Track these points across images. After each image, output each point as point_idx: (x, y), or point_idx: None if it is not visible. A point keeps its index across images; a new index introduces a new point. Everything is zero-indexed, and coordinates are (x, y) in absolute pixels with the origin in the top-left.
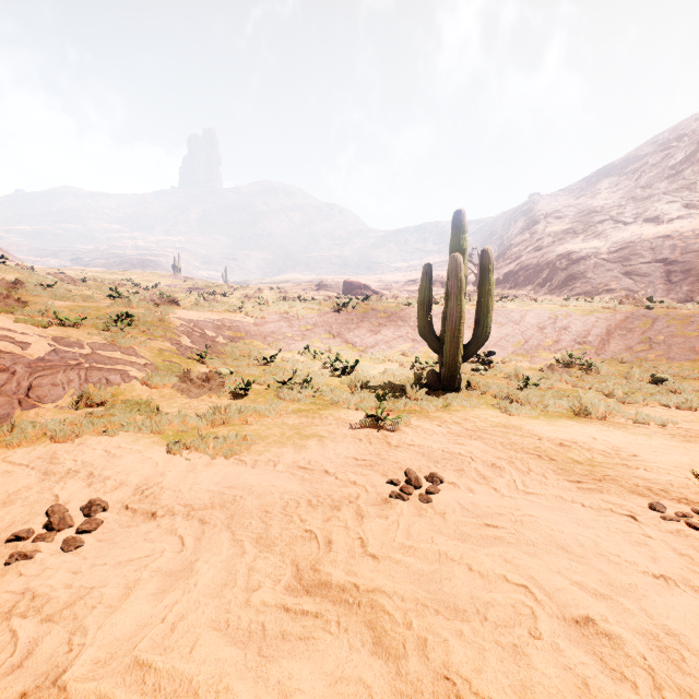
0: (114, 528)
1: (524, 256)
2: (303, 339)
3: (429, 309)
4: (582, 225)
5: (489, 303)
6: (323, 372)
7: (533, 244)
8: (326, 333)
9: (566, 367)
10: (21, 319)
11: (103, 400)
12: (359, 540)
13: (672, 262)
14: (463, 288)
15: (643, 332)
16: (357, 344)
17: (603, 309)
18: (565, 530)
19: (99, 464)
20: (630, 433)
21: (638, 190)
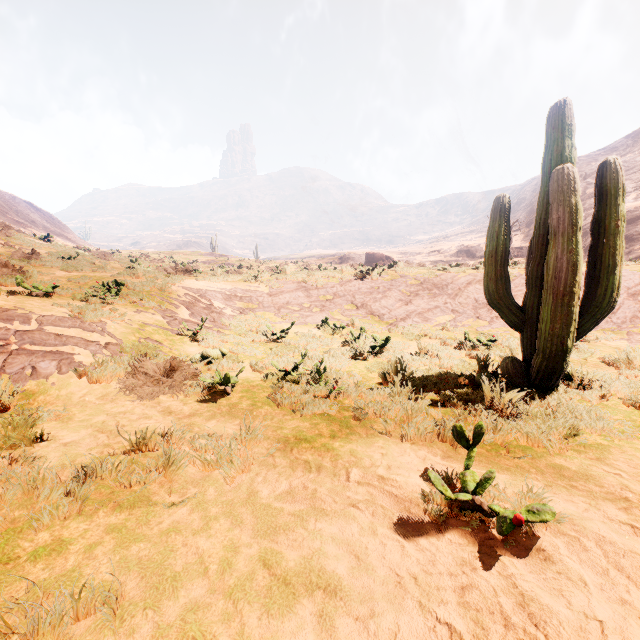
0: None
1: None
2: (321, 310)
3: (505, 263)
4: (633, 183)
5: (618, 248)
6: (344, 353)
7: None
8: (347, 303)
9: None
10: None
11: (2, 404)
12: None
13: None
14: (579, 222)
15: None
16: (385, 316)
17: None
18: None
19: None
20: None
21: None
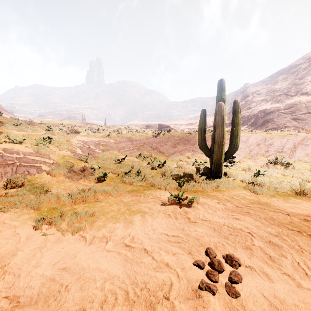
0: None
1: (242, 111)
2: (138, 150)
3: (204, 133)
4: (270, 97)
5: (238, 129)
6: (148, 167)
7: (246, 106)
8: (149, 147)
9: (274, 164)
10: None
11: (22, 184)
12: None
13: None
14: (225, 121)
15: None
16: (165, 153)
17: (290, 135)
18: None
19: None
20: None
21: (297, 80)
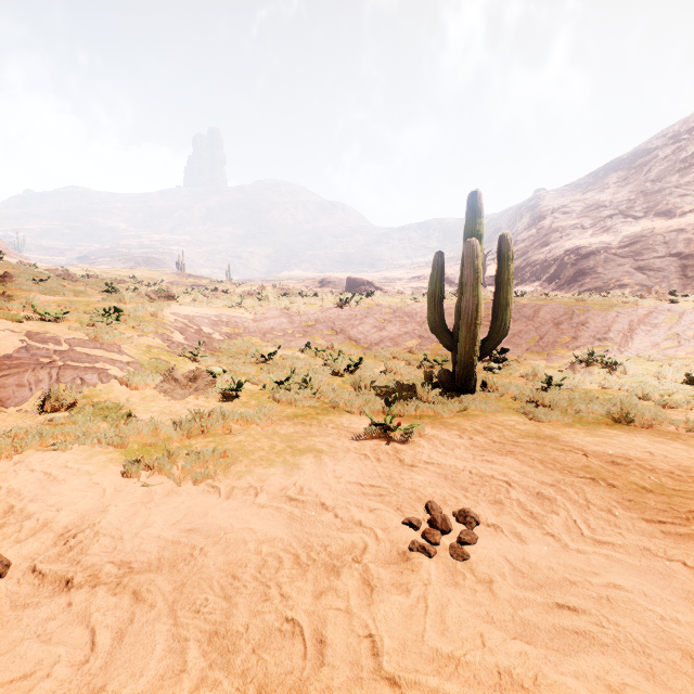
0: (1, 608)
1: (531, 251)
2: (304, 335)
3: (441, 302)
4: (590, 220)
5: (509, 294)
6: (325, 371)
7: (540, 239)
8: (328, 329)
9: (587, 365)
10: None
11: (73, 403)
12: (368, 638)
13: (687, 256)
14: (480, 278)
15: (670, 328)
16: (361, 341)
17: (623, 304)
18: (681, 617)
19: (30, 493)
20: (690, 445)
21: (648, 184)
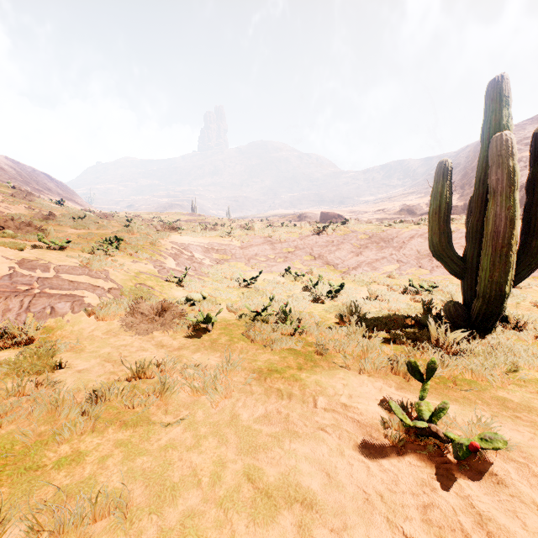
0: None
1: None
2: (284, 260)
3: (447, 219)
4: None
5: None
6: (305, 297)
7: None
8: (306, 255)
9: None
10: (1, 242)
11: (28, 338)
12: None
13: None
14: (517, 183)
15: None
16: (338, 265)
17: None
18: None
19: None
20: None
21: None
